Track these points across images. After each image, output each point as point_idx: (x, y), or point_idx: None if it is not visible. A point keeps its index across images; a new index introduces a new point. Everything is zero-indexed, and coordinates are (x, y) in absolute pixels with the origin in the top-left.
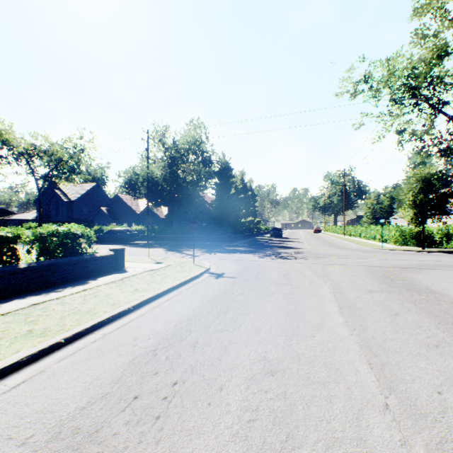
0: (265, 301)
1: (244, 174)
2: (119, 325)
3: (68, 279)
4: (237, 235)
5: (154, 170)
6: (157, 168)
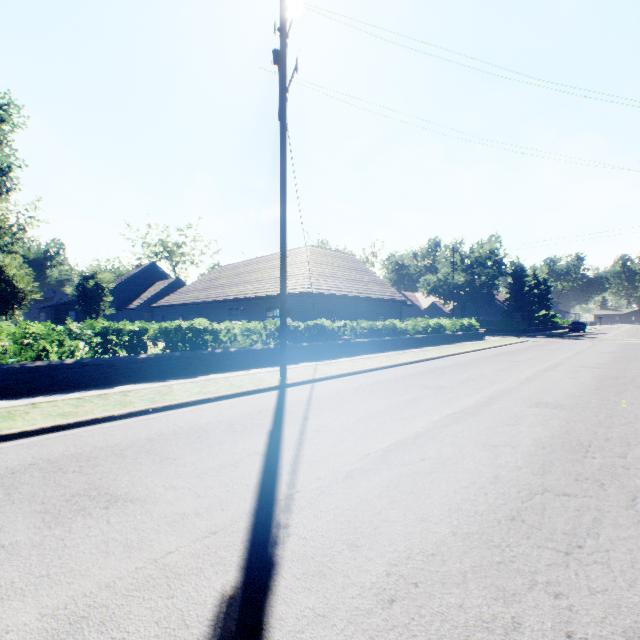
0: (560, 344)
1: (535, 268)
2: (516, 344)
3: (475, 339)
4: (531, 328)
5: (457, 277)
6: (460, 276)
